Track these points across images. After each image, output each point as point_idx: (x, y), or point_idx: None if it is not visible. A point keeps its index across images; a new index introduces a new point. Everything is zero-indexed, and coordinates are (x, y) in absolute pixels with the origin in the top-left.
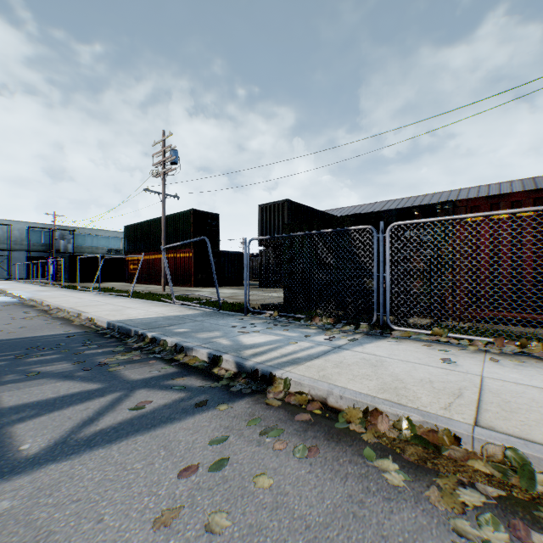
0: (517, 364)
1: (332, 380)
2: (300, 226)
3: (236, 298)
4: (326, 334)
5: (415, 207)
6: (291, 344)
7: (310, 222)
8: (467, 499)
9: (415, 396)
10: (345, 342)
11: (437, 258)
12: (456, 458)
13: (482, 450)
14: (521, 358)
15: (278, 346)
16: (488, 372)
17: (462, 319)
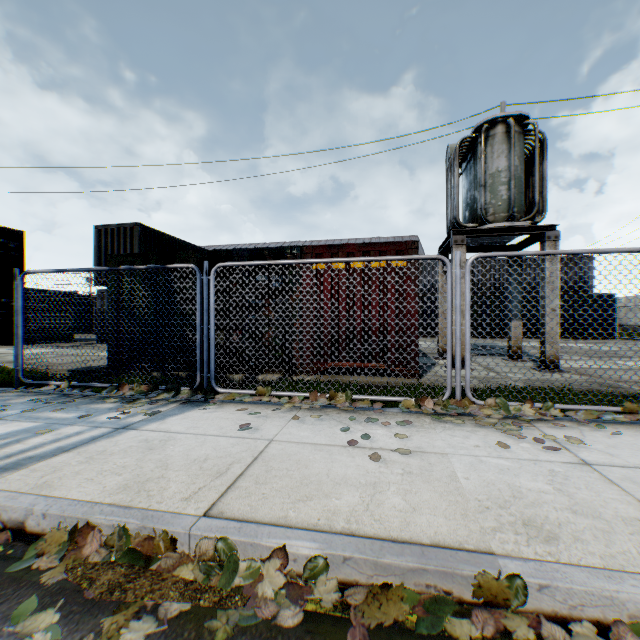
0: (319, 418)
1: (52, 488)
2: (133, 259)
3: (34, 362)
4: (120, 410)
5: (267, 249)
6: (46, 434)
7: (147, 255)
8: (127, 639)
9: (163, 488)
10: (144, 417)
11: (288, 307)
12: (164, 570)
13: (196, 549)
14: (329, 411)
15: (16, 440)
16: (283, 434)
17: (309, 372)
